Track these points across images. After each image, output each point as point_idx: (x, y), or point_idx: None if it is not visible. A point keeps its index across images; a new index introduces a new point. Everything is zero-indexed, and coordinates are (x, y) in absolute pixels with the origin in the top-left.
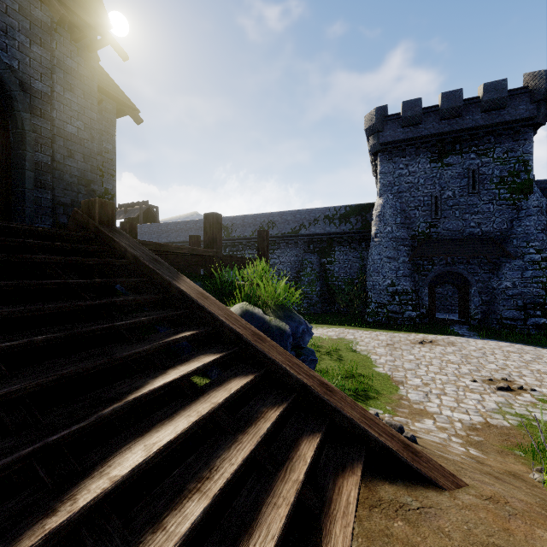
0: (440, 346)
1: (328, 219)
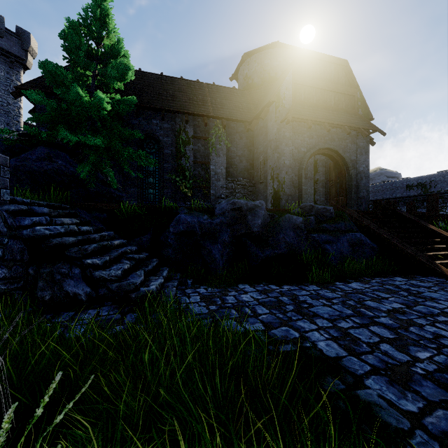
0: None
1: None
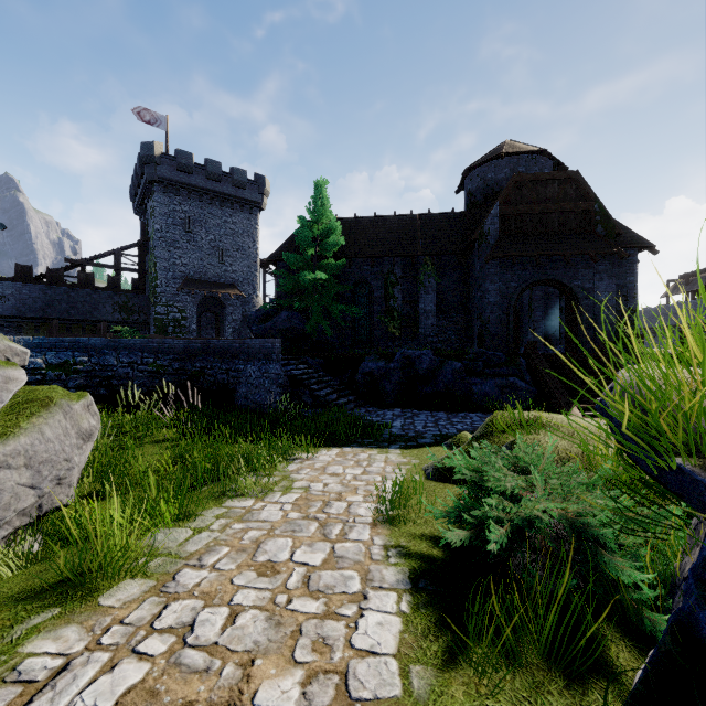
0: None
1: None
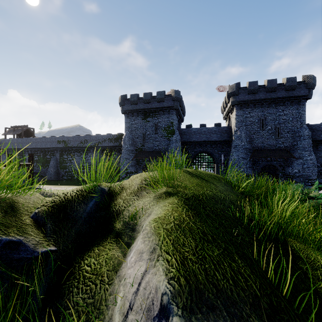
0: None
1: (110, 140)
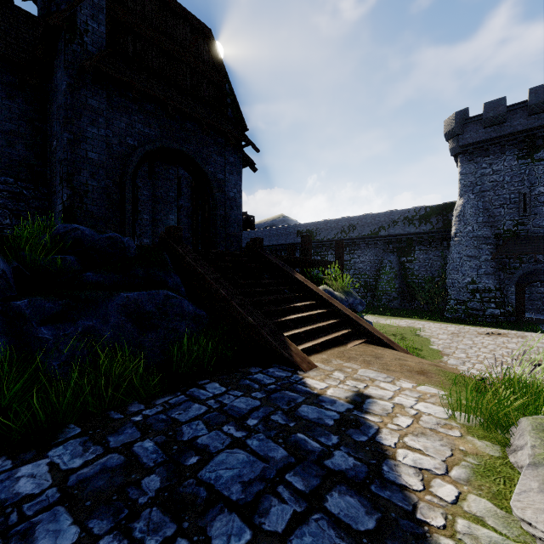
0: (507, 337)
1: (407, 220)
